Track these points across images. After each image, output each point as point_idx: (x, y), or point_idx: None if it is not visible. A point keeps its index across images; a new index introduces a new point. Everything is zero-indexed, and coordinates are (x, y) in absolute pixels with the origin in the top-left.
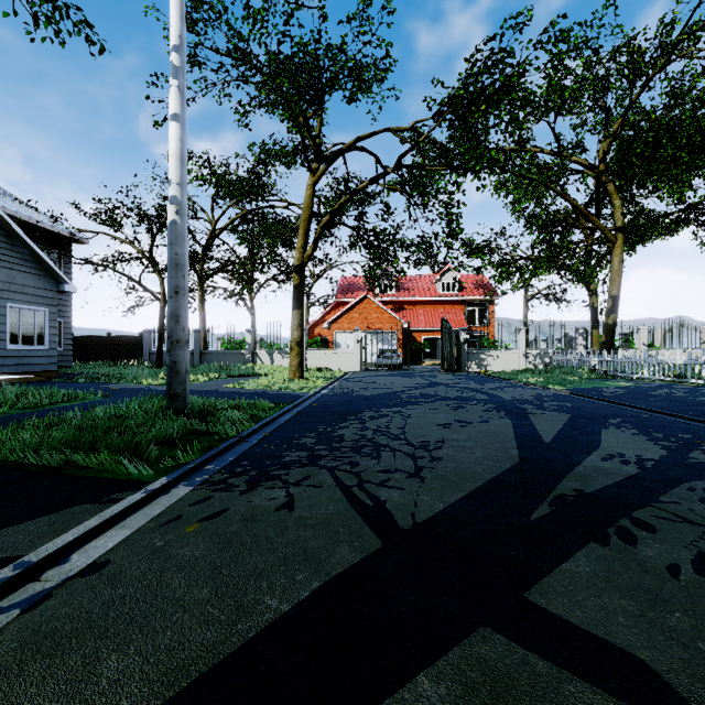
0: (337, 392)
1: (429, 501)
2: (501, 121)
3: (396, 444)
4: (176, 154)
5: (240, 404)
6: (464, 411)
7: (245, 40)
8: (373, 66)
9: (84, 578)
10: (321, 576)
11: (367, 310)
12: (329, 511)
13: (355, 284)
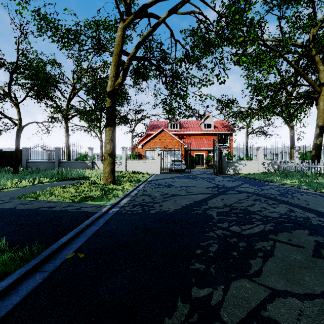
0: (137, 204)
1: None
2: None
3: None
4: None
5: None
6: None
7: None
8: None
9: None
10: None
11: (164, 137)
12: None
13: (157, 125)
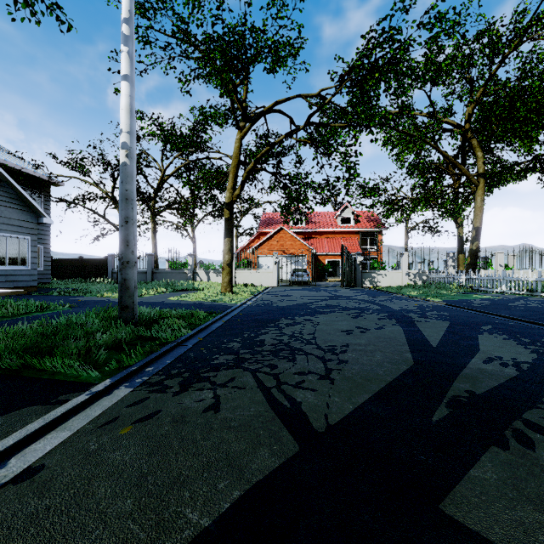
0: (259, 303)
1: (339, 403)
2: (390, 87)
3: (308, 348)
4: (126, 108)
5: (181, 314)
6: (362, 319)
7: (186, 22)
8: (288, 43)
9: (15, 486)
10: (241, 484)
11: (283, 238)
12: (251, 413)
13: (273, 219)
